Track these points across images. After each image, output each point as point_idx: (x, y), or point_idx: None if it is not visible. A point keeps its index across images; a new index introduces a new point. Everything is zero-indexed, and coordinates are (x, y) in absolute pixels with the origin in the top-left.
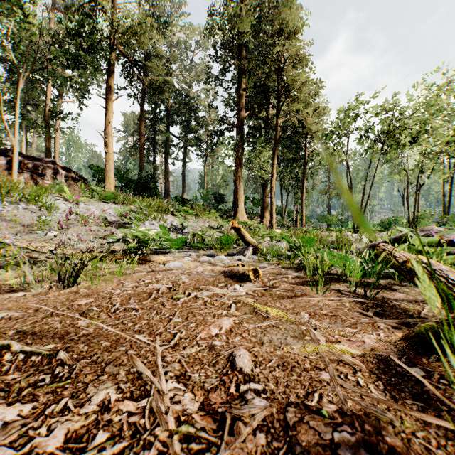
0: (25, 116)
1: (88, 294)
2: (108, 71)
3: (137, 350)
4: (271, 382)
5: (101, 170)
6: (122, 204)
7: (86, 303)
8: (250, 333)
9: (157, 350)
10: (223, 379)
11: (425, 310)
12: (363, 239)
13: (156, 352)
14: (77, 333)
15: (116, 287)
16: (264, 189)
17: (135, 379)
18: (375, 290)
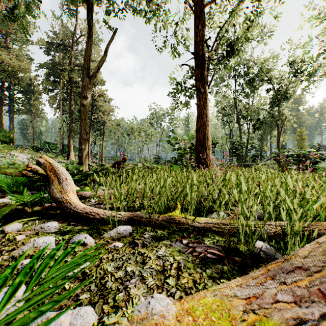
0: None
1: None
2: None
3: None
4: None
5: None
6: (18, 152)
7: None
8: None
9: None
10: None
11: None
12: None
13: None
14: None
15: None
16: None
17: None
18: None
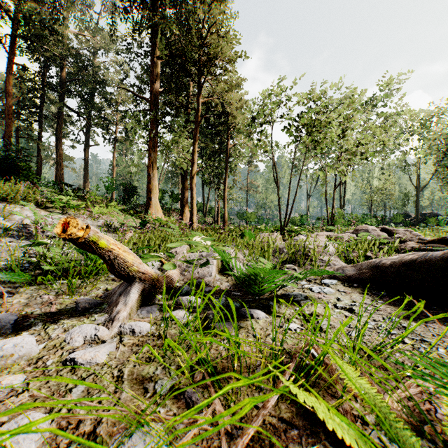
0: None
1: None
2: None
3: None
4: None
5: None
6: None
7: None
8: None
9: None
10: None
11: None
12: (328, 247)
13: None
14: None
15: None
16: (184, 182)
17: None
18: None
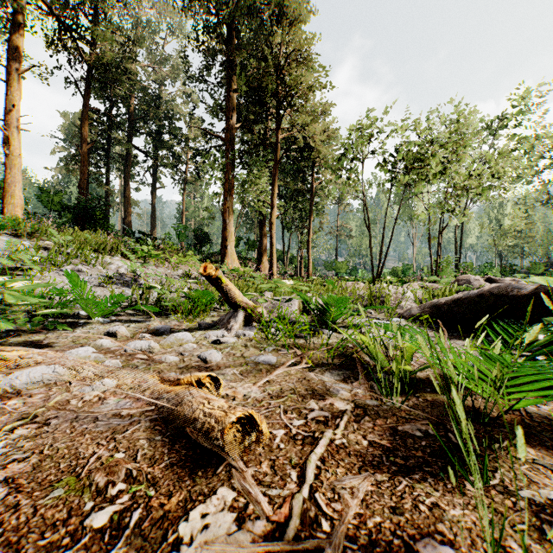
0: None
1: None
2: (11, 22)
3: None
4: None
5: None
6: (30, 237)
7: None
8: None
9: None
10: None
11: None
12: (406, 294)
13: None
14: None
15: None
16: (262, 227)
17: None
18: None
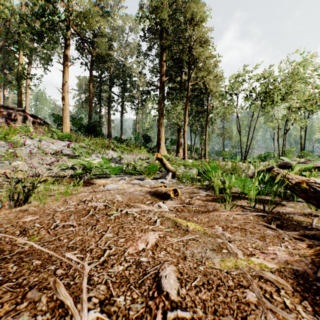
0: (1, 76)
1: (35, 212)
2: (65, 44)
3: (66, 269)
4: (199, 307)
5: (60, 117)
6: (75, 142)
7: (31, 220)
8: (174, 247)
9: (84, 270)
10: (149, 305)
11: (314, 222)
12: (251, 167)
13: (82, 273)
14: (12, 251)
15: (61, 205)
16: (179, 132)
17: (56, 307)
18: (269, 205)
